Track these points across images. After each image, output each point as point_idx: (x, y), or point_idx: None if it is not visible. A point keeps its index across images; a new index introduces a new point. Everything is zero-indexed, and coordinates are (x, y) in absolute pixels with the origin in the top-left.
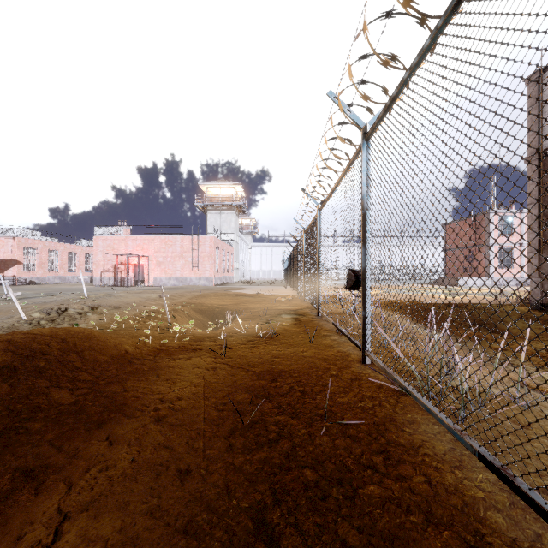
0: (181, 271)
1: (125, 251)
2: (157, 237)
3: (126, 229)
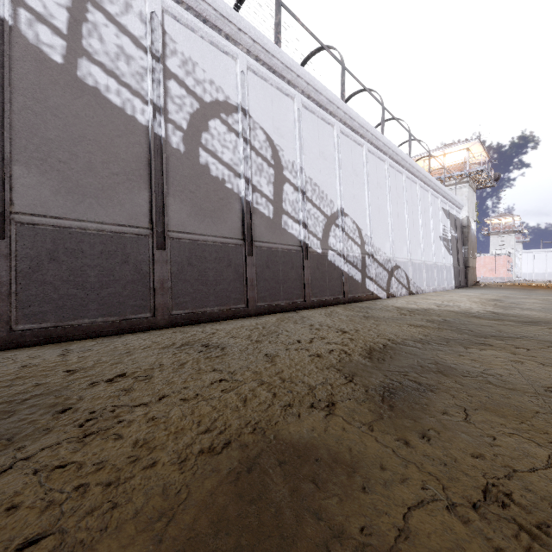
0: (483, 274)
1: None
2: None
3: None
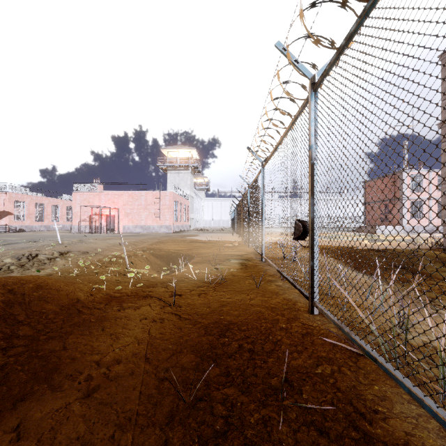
0: (145, 220)
1: (99, 204)
2: (126, 192)
3: (99, 186)
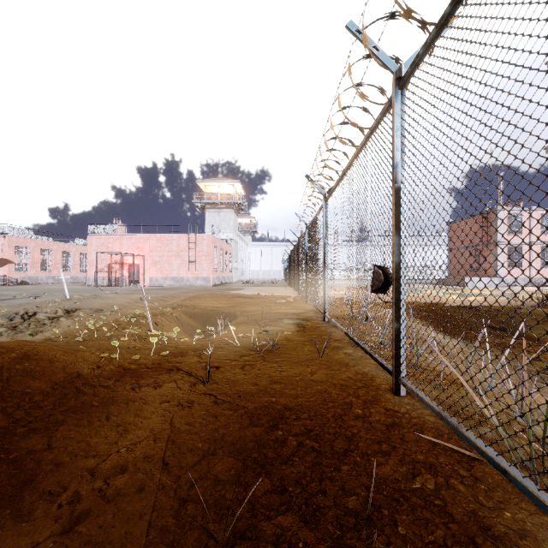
0: (177, 270)
1: (119, 250)
2: (153, 236)
3: (121, 228)
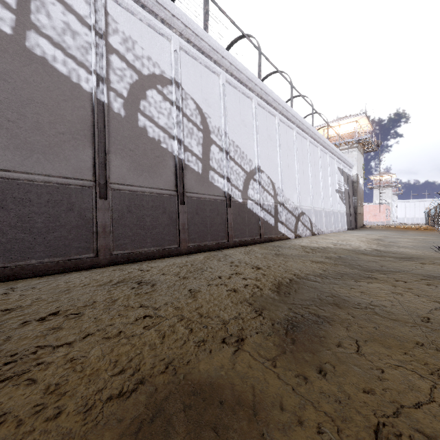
0: (368, 219)
1: None
2: None
3: None
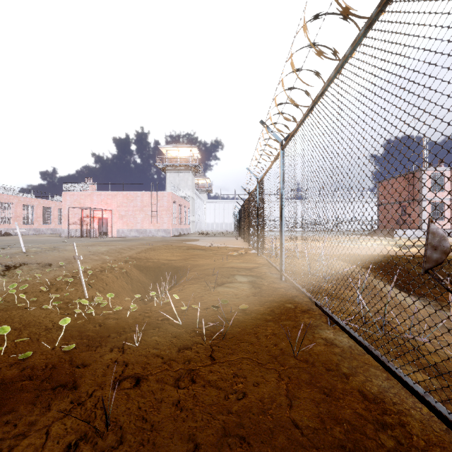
0: (141, 223)
1: (90, 205)
2: (120, 193)
3: (92, 186)
